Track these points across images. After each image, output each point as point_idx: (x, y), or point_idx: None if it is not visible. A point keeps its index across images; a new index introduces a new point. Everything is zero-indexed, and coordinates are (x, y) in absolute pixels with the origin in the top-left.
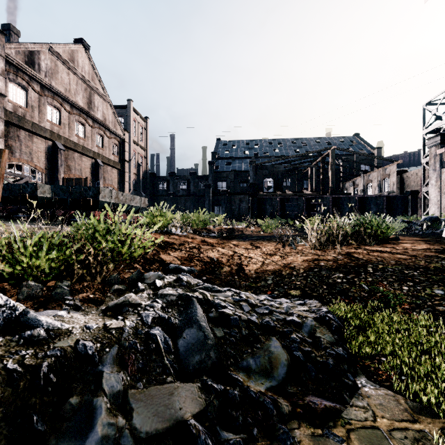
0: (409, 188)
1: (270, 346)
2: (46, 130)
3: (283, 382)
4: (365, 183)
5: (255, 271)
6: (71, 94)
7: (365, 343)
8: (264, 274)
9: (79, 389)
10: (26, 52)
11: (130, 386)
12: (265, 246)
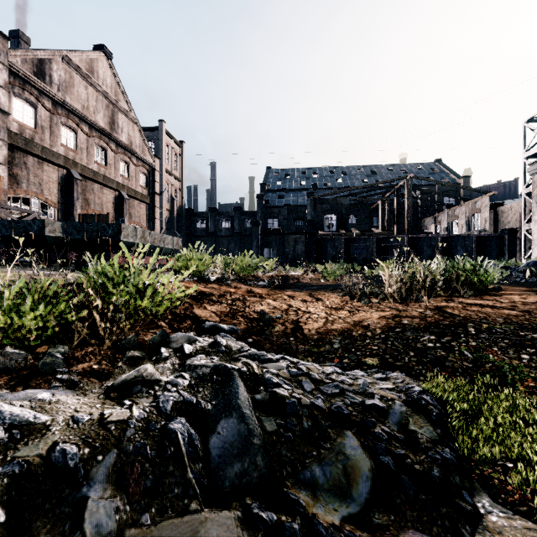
0: (505, 225)
1: (344, 446)
2: (59, 156)
3: (367, 506)
4: (449, 220)
5: (317, 331)
6: (89, 112)
7: (480, 439)
8: (329, 336)
9: (45, 530)
10: (34, 61)
11: (129, 522)
12: (329, 298)
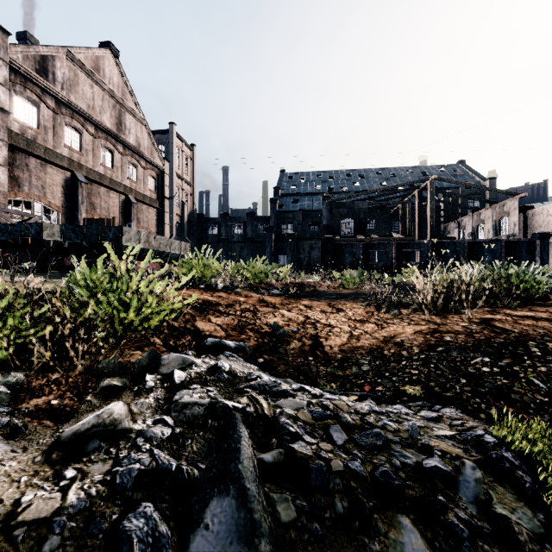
0: (535, 229)
1: (402, 550)
2: (63, 157)
3: None
4: (475, 225)
5: (340, 348)
6: (95, 112)
7: None
8: (355, 355)
9: None
10: (36, 57)
11: None
12: (351, 308)
